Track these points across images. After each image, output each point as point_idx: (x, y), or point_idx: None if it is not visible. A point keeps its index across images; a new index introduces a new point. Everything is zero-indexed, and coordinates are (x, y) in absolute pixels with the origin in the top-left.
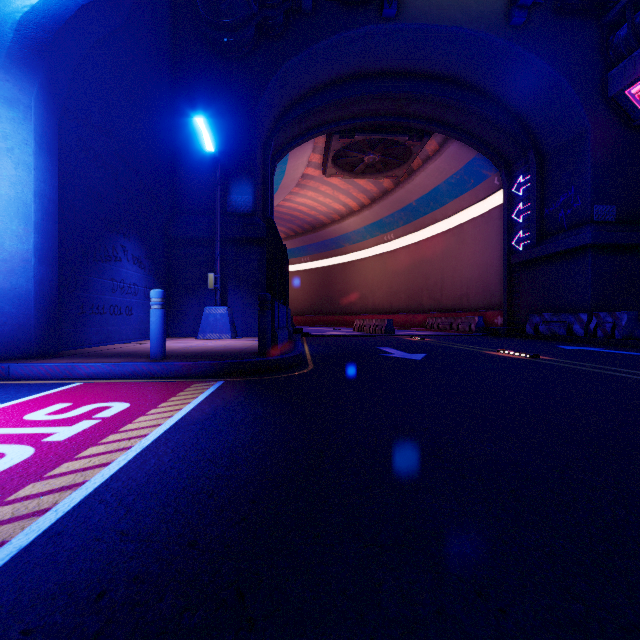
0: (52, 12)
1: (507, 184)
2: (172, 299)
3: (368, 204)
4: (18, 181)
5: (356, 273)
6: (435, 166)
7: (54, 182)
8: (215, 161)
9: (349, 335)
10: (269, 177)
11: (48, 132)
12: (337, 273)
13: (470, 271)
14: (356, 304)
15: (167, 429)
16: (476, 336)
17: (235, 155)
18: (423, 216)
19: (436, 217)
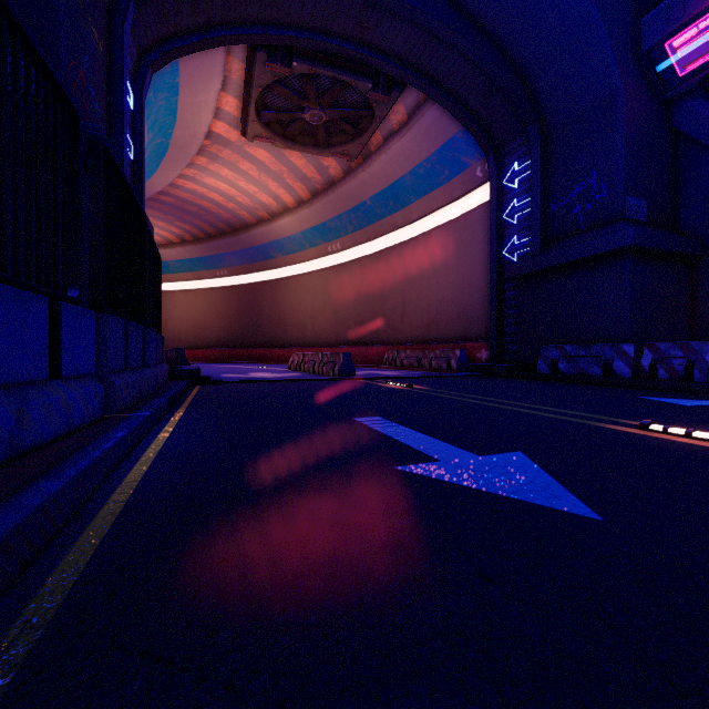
0: None
1: (496, 173)
2: None
3: (308, 199)
4: None
5: (291, 293)
6: (401, 146)
7: None
8: None
9: (284, 379)
10: (123, 71)
11: None
12: (266, 293)
13: (441, 291)
14: (291, 334)
15: None
16: (469, 377)
17: None
18: (379, 220)
19: (396, 222)
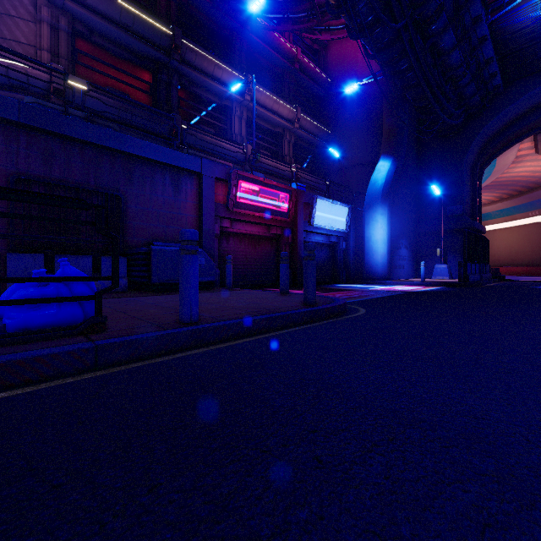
0: (388, 181)
1: None
2: (418, 261)
3: None
4: (383, 234)
5: None
6: None
7: (389, 231)
8: (440, 196)
9: None
10: (476, 185)
11: (388, 218)
12: None
13: None
14: None
15: (433, 289)
16: None
17: (451, 186)
18: None
19: None
